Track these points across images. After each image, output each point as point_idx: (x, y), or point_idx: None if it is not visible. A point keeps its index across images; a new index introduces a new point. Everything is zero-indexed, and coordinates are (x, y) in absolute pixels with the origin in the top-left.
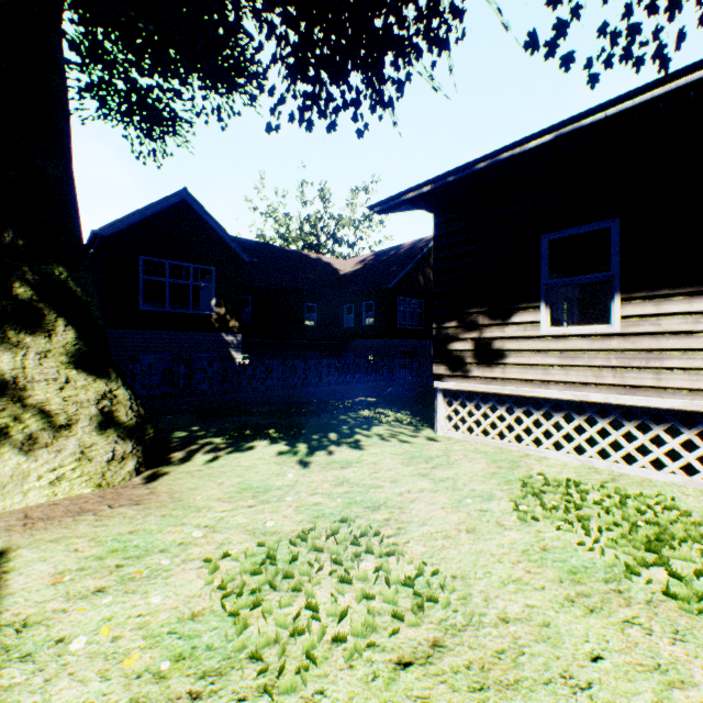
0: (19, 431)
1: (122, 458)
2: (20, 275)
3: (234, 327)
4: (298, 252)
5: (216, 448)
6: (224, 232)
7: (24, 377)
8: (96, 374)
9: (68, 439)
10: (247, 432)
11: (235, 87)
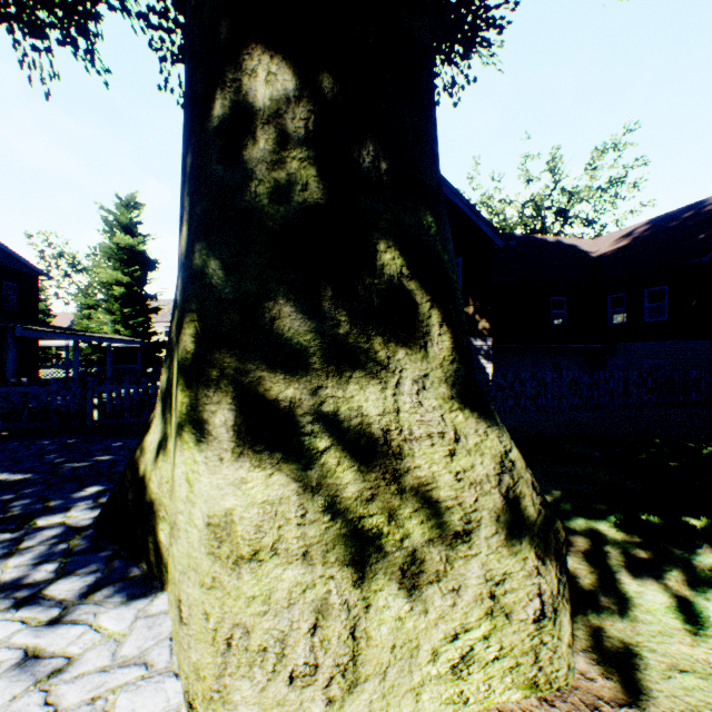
0: (393, 543)
1: (551, 610)
2: (382, 227)
3: (483, 330)
4: (530, 237)
5: (639, 562)
6: (474, 213)
7: (396, 429)
8: (482, 418)
9: (465, 564)
10: (651, 518)
11: (471, 48)
